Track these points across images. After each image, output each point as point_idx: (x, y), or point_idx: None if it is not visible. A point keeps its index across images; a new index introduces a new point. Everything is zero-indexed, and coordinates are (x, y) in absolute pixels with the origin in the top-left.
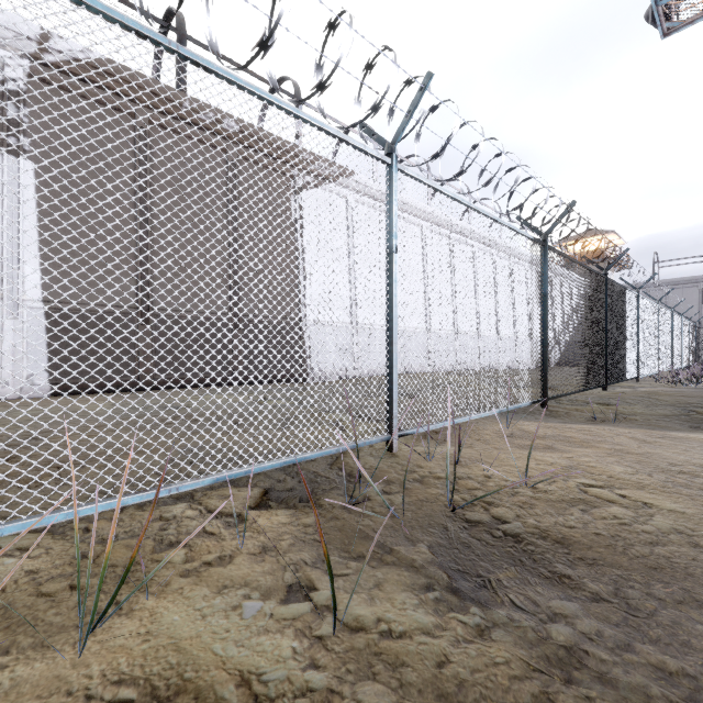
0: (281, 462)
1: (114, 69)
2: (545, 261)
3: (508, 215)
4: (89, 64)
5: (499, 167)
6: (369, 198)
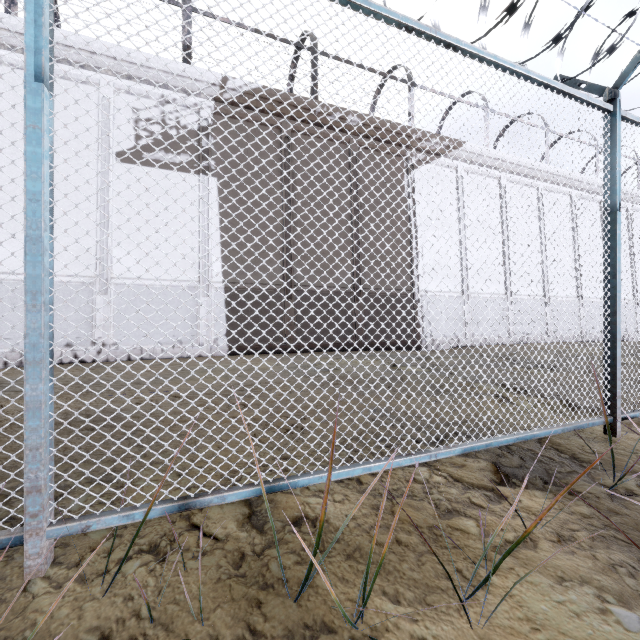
0: (514, 438)
1: (268, 94)
2: None
3: None
4: (251, 94)
5: None
6: (480, 166)
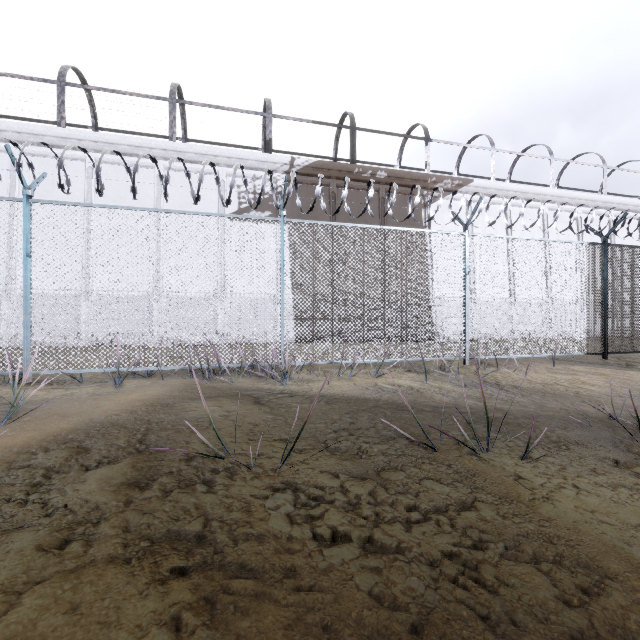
0: (414, 359)
1: (321, 165)
2: (604, 256)
3: (570, 228)
4: (310, 166)
5: (538, 217)
6: (487, 196)
